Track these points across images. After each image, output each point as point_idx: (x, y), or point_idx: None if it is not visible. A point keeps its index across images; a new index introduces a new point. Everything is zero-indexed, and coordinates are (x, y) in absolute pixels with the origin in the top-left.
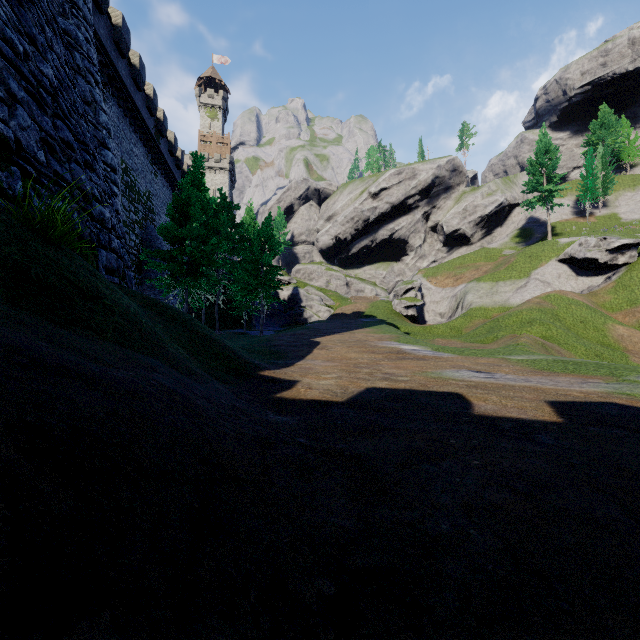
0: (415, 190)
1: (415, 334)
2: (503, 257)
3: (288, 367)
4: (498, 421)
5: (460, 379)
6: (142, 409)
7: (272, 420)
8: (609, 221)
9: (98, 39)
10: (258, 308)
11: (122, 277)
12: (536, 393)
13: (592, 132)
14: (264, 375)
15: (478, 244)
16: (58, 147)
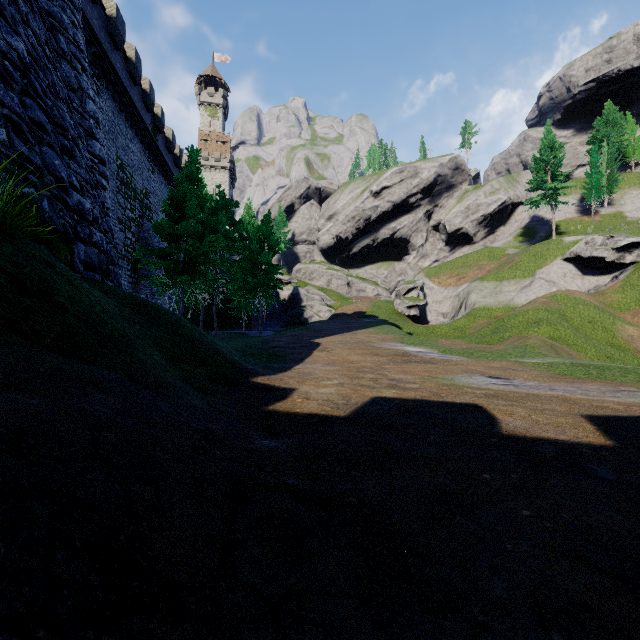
0: (417, 189)
1: (418, 334)
2: (506, 256)
3: (285, 372)
4: (535, 444)
5: (476, 386)
6: (7, 475)
7: (256, 448)
8: (614, 219)
9: (91, 30)
10: (257, 308)
11: (106, 274)
12: (567, 405)
13: (597, 129)
14: (256, 382)
15: (481, 243)
16: (26, 127)
